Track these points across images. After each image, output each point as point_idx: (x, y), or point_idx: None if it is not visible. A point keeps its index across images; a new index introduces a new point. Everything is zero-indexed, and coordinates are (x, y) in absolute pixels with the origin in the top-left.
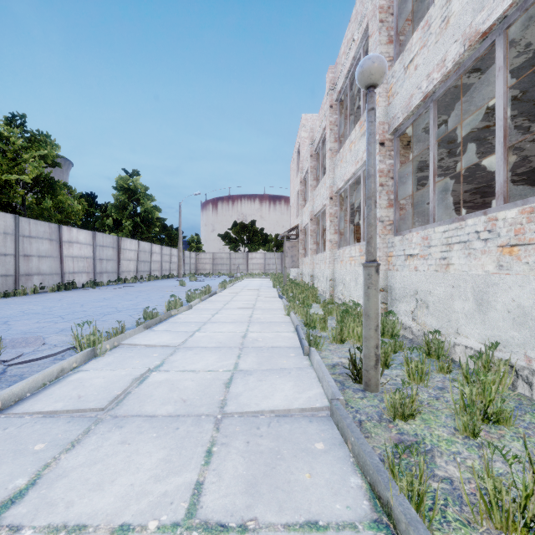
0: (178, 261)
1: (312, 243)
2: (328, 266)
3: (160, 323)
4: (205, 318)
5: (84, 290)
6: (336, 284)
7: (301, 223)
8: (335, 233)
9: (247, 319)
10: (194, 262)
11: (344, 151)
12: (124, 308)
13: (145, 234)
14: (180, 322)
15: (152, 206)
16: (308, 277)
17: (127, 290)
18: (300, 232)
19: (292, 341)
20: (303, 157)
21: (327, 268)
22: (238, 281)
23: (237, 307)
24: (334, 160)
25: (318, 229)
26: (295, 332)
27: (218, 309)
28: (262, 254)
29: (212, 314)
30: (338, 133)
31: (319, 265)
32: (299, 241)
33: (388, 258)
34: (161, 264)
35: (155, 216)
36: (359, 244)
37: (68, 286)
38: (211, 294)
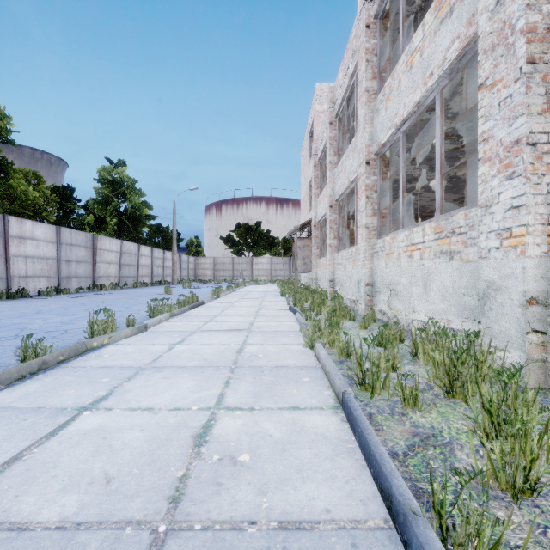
0: (172, 265)
1: (331, 238)
2: (362, 264)
3: (40, 373)
4: (150, 354)
5: (33, 299)
6: (376, 291)
7: (315, 216)
8: (374, 215)
9: (231, 359)
10: (193, 267)
11: (395, 79)
12: (37, 329)
13: (132, 234)
14: (88, 367)
15: (141, 201)
16: (324, 283)
17: (90, 299)
18: (314, 228)
19: (348, 470)
20: (317, 136)
21: (360, 268)
22: (239, 288)
23: (223, 327)
24: (372, 106)
25: (339, 219)
26: (340, 409)
27: (189, 332)
28: (269, 259)
29: (171, 345)
30: (379, 65)
31: (344, 265)
32: (313, 238)
33: (546, 229)
34: (152, 269)
35: (144, 213)
36: (431, 221)
37: (11, 294)
38: (194, 305)
